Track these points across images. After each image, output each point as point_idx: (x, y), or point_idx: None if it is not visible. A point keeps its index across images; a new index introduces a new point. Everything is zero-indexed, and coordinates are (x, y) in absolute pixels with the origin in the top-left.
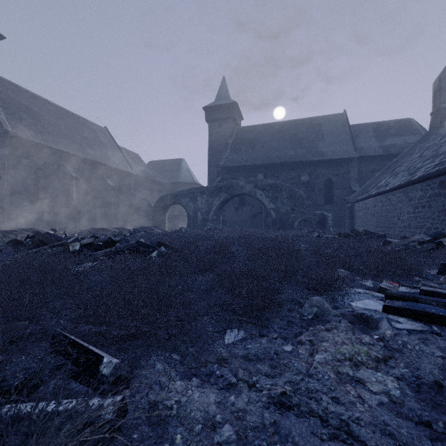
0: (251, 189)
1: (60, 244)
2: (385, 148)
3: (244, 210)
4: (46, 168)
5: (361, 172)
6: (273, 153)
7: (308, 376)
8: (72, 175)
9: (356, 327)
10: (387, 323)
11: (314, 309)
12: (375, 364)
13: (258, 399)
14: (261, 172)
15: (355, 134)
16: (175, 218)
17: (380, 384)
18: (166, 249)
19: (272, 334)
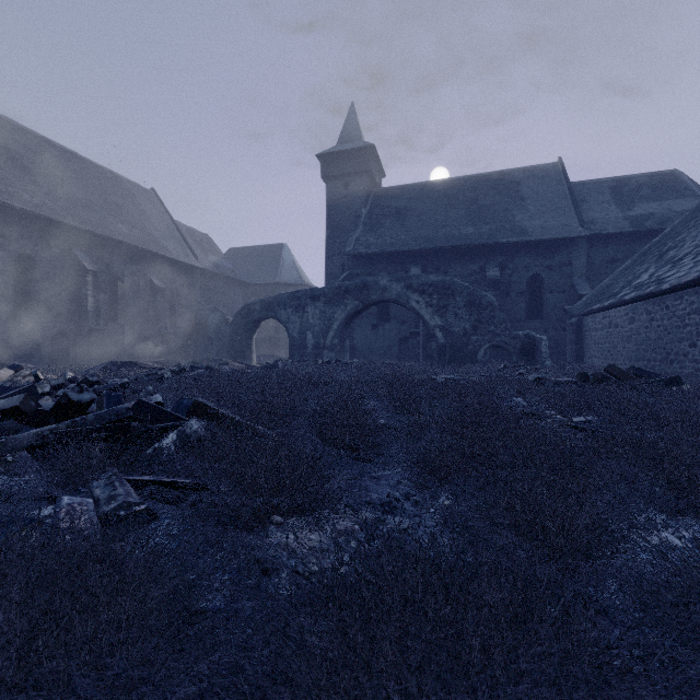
0: (401, 291)
1: None
2: (634, 220)
3: (388, 330)
4: (38, 255)
5: (592, 263)
6: (437, 231)
7: None
8: (85, 268)
9: None
10: None
11: None
12: None
13: None
14: (417, 263)
15: (580, 198)
16: (271, 343)
17: None
18: (210, 420)
19: None
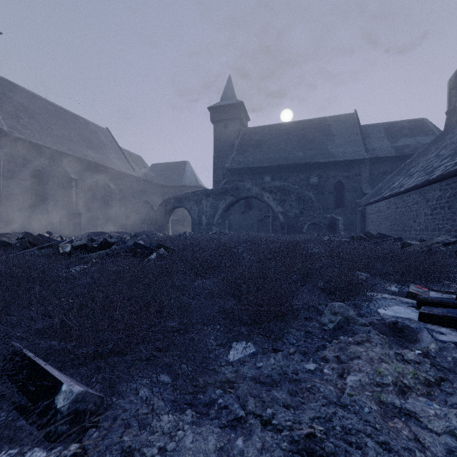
0: (258, 191)
1: (50, 245)
2: (397, 148)
3: (251, 214)
4: (44, 170)
5: (372, 174)
6: (281, 155)
7: (341, 407)
8: (71, 177)
9: (390, 339)
10: (429, 335)
11: (337, 317)
12: (427, 389)
13: (276, 445)
14: (268, 174)
15: (366, 135)
16: (179, 222)
17: (441, 419)
18: (166, 251)
19: (287, 347)
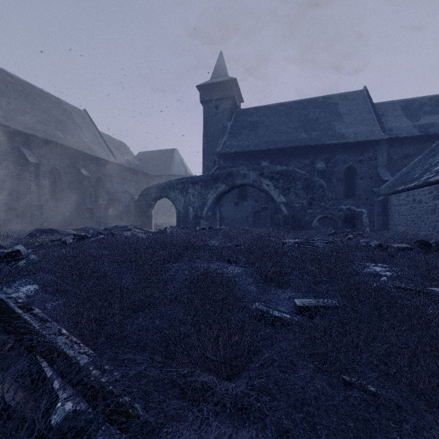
0: (256, 178)
1: None
2: (421, 127)
3: (246, 205)
4: None
5: (391, 158)
6: (280, 137)
7: None
8: (28, 161)
9: None
10: None
11: None
12: None
13: None
14: (266, 159)
15: (380, 114)
16: (166, 215)
17: None
18: None
19: None
